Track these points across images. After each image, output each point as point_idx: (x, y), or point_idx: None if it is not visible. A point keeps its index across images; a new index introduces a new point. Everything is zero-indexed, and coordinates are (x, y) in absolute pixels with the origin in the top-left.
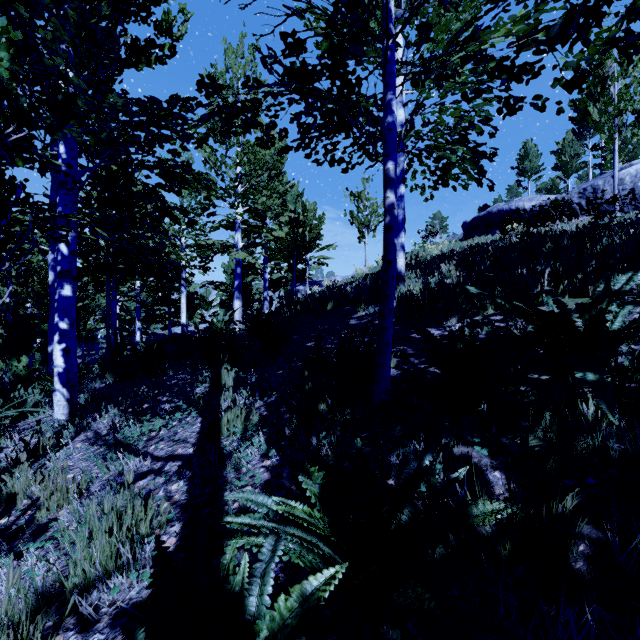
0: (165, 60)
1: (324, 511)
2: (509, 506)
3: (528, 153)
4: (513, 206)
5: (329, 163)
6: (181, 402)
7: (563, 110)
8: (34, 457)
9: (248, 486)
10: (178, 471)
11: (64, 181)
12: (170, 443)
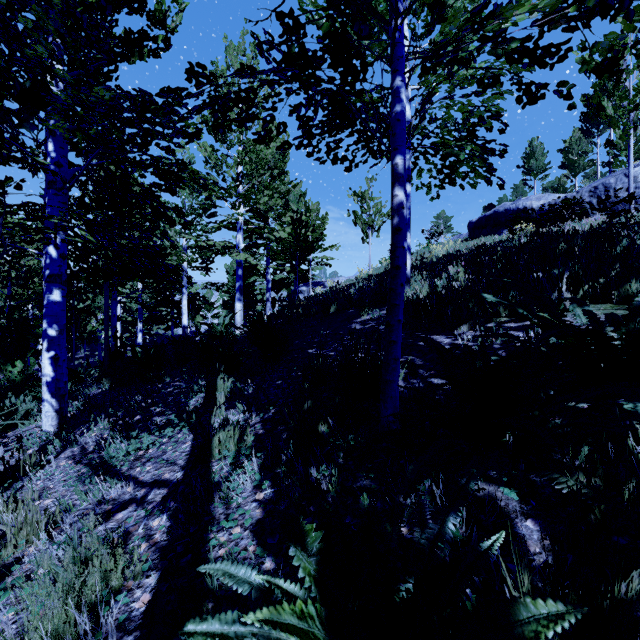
0: (159, 53)
1: (321, 599)
2: (570, 609)
3: (534, 151)
4: (520, 205)
5: (332, 161)
6: (173, 416)
7: (575, 105)
8: (14, 476)
9: (237, 526)
10: (162, 502)
11: (53, 181)
12: (157, 465)
